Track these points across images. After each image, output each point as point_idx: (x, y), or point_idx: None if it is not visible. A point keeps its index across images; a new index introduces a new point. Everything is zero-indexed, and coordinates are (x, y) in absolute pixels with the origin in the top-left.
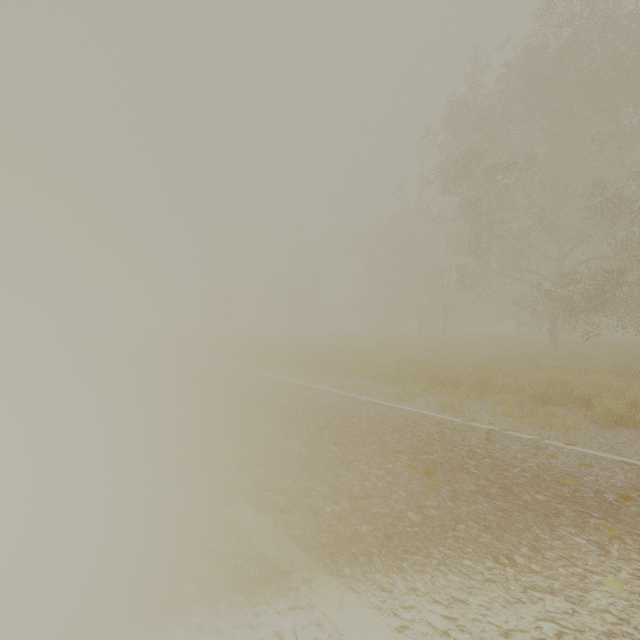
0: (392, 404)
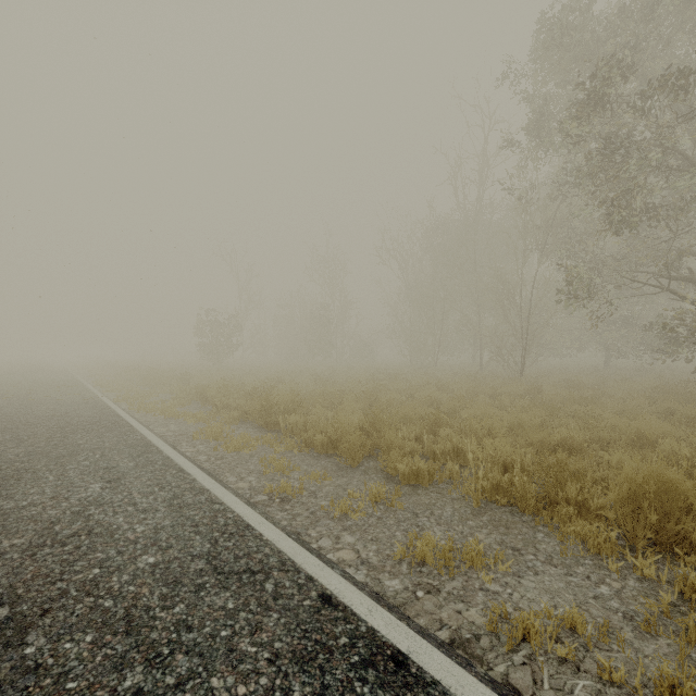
0: None
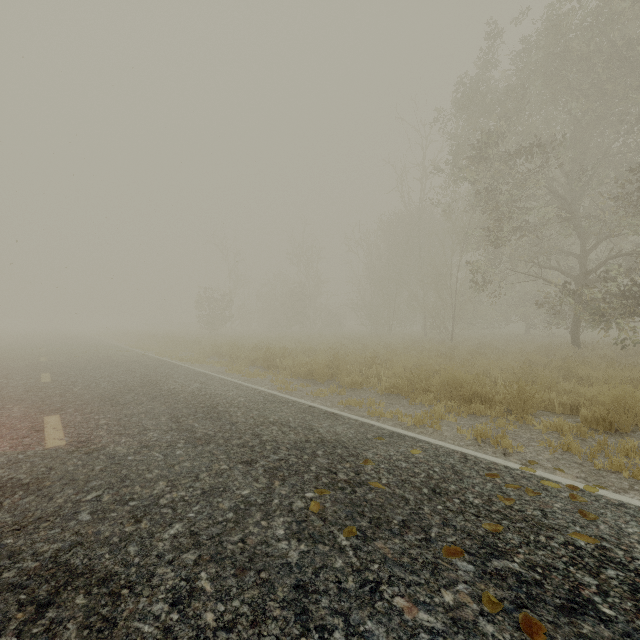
0: (415, 435)
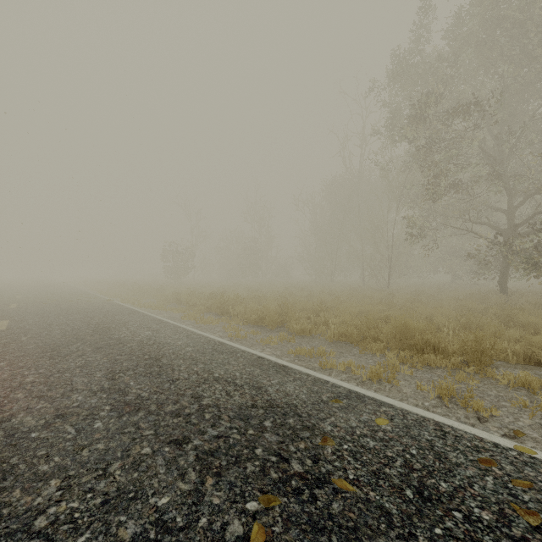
0: (375, 394)
